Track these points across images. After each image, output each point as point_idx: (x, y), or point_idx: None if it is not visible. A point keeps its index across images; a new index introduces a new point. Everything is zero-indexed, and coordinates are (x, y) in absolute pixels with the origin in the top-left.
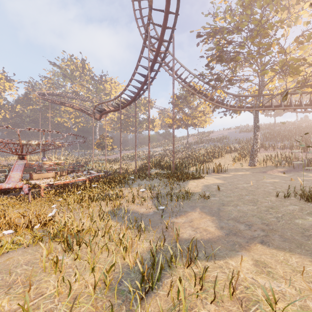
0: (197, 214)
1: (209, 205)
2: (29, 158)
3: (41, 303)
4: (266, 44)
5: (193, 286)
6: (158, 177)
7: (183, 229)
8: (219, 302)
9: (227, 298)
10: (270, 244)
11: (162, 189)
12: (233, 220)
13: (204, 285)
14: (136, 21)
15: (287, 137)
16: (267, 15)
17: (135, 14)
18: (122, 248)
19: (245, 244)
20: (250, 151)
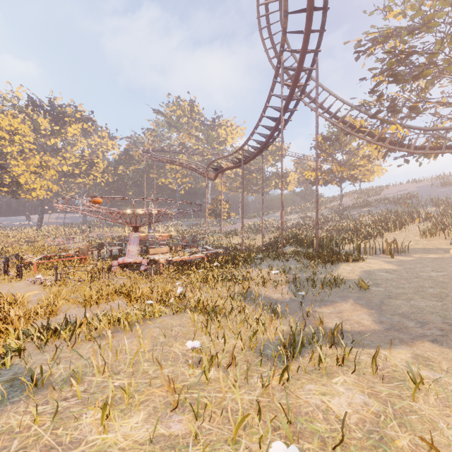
0: (348, 306)
1: (368, 297)
2: None
3: (203, 350)
4: None
5: (335, 362)
6: (295, 257)
7: (328, 320)
8: (360, 375)
9: (370, 374)
10: (443, 344)
11: (301, 273)
12: (400, 316)
13: (347, 363)
14: (263, 43)
15: None
16: None
17: (261, 35)
18: (261, 324)
19: (408, 340)
20: None
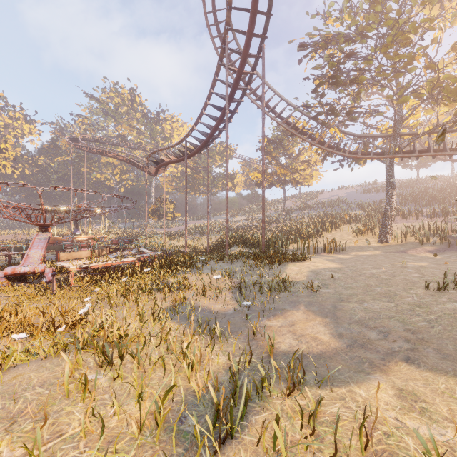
0: (300, 314)
1: (320, 301)
2: (55, 231)
3: (58, 448)
4: (406, 56)
5: (298, 429)
6: (241, 258)
7: (279, 337)
8: None
9: (356, 452)
10: (421, 364)
11: (247, 276)
12: (358, 324)
13: (317, 428)
14: (209, 29)
15: (438, 199)
16: (408, 12)
17: (206, 19)
18: (185, 365)
19: (380, 362)
20: (380, 220)
